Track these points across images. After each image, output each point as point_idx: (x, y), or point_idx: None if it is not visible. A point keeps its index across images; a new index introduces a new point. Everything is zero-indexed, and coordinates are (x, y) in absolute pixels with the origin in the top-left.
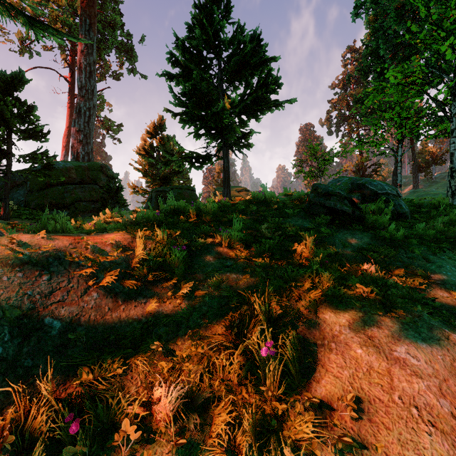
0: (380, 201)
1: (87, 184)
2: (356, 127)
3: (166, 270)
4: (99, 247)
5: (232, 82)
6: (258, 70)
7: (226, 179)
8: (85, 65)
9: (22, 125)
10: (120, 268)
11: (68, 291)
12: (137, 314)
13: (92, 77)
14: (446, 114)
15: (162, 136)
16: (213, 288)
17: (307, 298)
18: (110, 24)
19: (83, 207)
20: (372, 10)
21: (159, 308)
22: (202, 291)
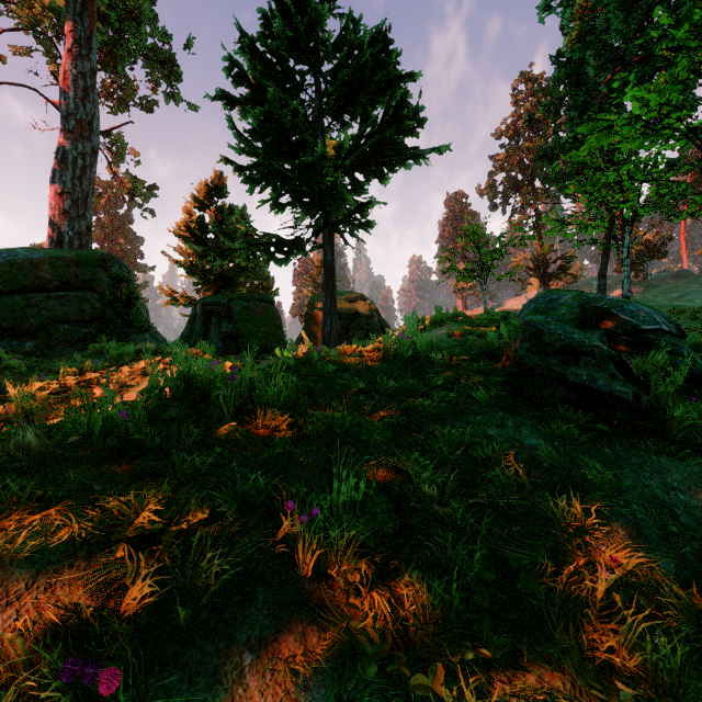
0: (660, 353)
1: (74, 290)
2: (534, 199)
3: None
4: None
5: (339, 114)
6: (385, 96)
7: (328, 282)
8: (75, 75)
9: None
10: None
11: None
12: None
13: (89, 97)
14: None
15: (220, 206)
16: None
17: None
18: (131, 14)
19: (65, 333)
20: None
21: None
22: None
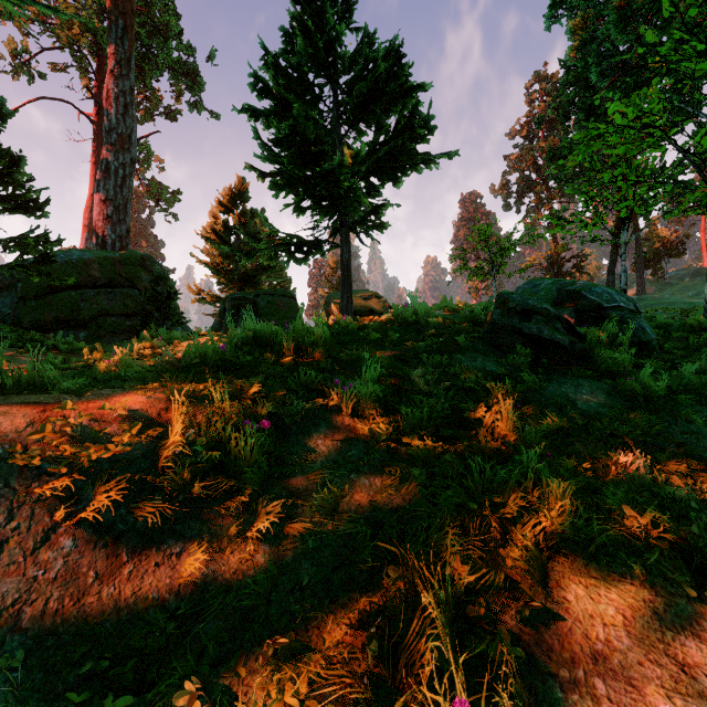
0: (611, 322)
1: (118, 287)
2: (548, 199)
3: (229, 472)
4: (93, 427)
5: (355, 123)
6: (398, 105)
7: (345, 279)
8: (117, 93)
9: (3, 189)
10: (133, 472)
11: (2, 542)
12: (159, 586)
13: (129, 113)
14: (704, 176)
15: (243, 210)
16: (323, 517)
17: (517, 539)
18: (159, 30)
19: (112, 325)
20: (579, 10)
21: (208, 568)
22: (301, 523)
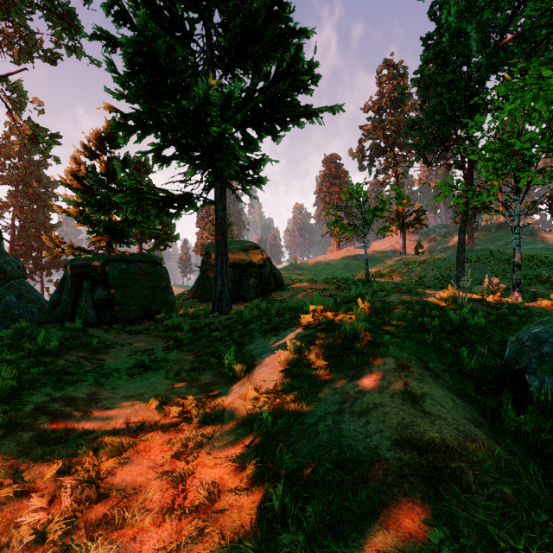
0: None
1: None
2: (395, 163)
3: None
4: None
5: (231, 67)
6: (278, 52)
7: (220, 239)
8: None
9: None
10: None
11: None
12: None
13: None
14: None
15: (112, 156)
16: None
17: None
18: None
19: None
20: None
21: None
22: None
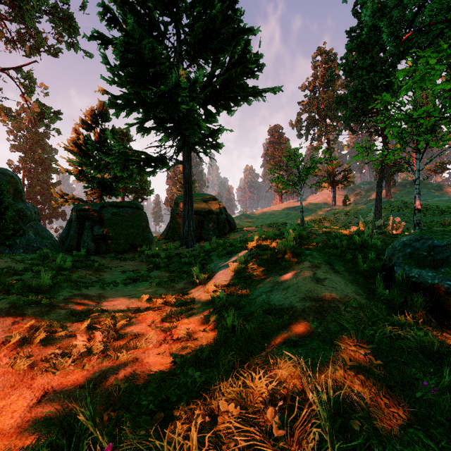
0: None
1: None
2: (327, 132)
3: None
4: None
5: (195, 58)
6: (231, 46)
7: (187, 191)
8: None
9: None
10: None
11: None
12: None
13: None
14: None
15: (103, 128)
16: None
17: None
18: None
19: None
20: None
21: None
22: None
